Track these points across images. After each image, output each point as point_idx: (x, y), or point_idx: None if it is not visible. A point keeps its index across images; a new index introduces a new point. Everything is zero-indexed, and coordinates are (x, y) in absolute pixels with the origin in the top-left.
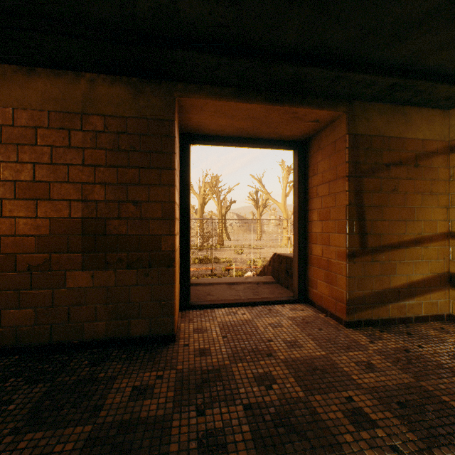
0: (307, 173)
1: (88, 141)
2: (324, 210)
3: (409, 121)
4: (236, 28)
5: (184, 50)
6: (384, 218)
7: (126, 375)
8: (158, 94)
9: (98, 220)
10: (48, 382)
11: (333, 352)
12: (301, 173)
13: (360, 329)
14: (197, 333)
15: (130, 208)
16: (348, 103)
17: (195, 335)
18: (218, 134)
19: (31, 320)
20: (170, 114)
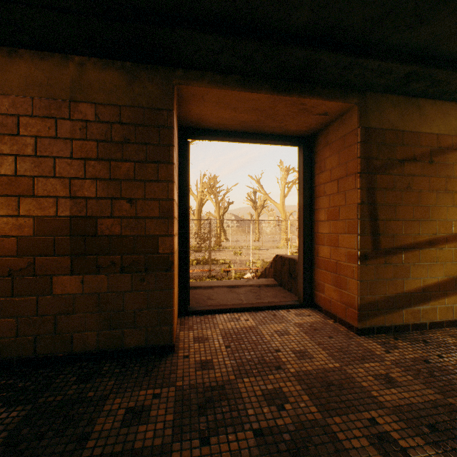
0: (313, 171)
1: (77, 131)
2: (332, 209)
3: (424, 115)
4: (243, 4)
5: (184, 29)
6: (398, 218)
7: (119, 393)
8: (155, 81)
9: (88, 219)
10: (29, 404)
11: (347, 363)
12: (307, 171)
13: (373, 336)
14: (197, 343)
15: (124, 206)
16: (359, 94)
17: (196, 345)
18: (219, 128)
19: (12, 331)
20: (168, 103)
